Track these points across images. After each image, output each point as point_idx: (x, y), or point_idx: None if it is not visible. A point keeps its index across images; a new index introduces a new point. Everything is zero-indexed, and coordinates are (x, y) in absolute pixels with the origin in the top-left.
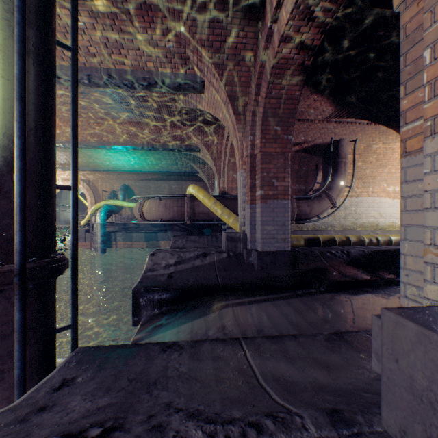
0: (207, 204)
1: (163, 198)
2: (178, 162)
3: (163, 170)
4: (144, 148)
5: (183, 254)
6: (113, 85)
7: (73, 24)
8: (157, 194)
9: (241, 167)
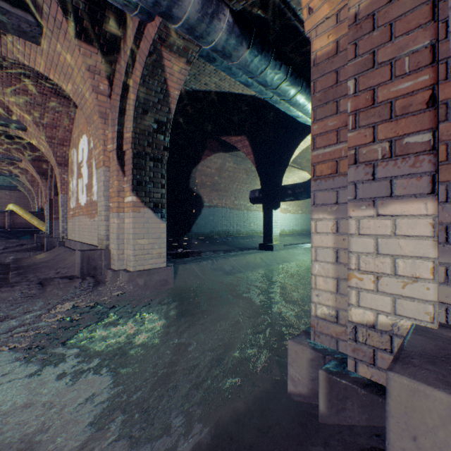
0: (26, 218)
1: None
2: None
3: None
4: None
5: (8, 245)
6: None
7: None
8: None
9: (46, 203)
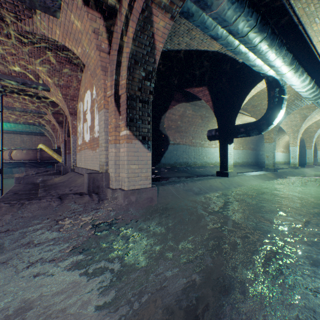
0: (49, 153)
1: (25, 149)
2: (31, 127)
3: (19, 130)
4: (11, 122)
5: (39, 171)
6: (6, 109)
7: (2, 105)
8: (11, 142)
9: (62, 142)
